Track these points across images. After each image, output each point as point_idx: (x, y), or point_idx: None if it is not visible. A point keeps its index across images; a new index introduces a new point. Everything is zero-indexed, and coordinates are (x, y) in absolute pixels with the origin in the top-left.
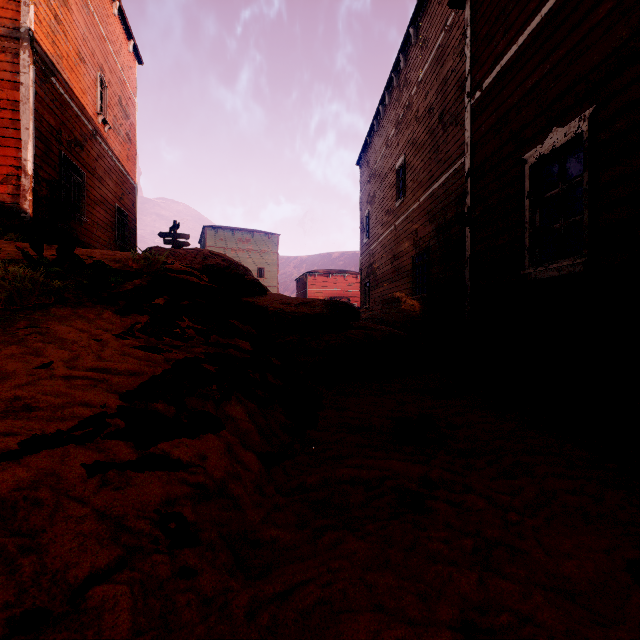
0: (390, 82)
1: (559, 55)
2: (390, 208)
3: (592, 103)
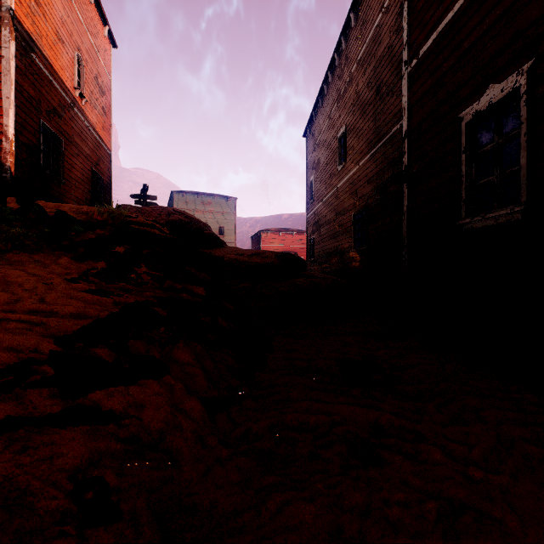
0: (333, 62)
1: (496, 15)
2: (333, 173)
3: (530, 57)
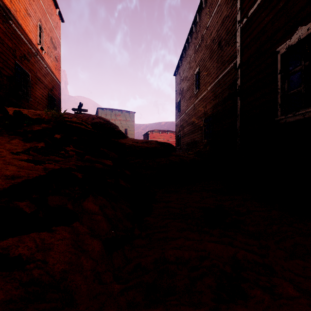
0: (191, 30)
1: None
2: (191, 95)
3: None
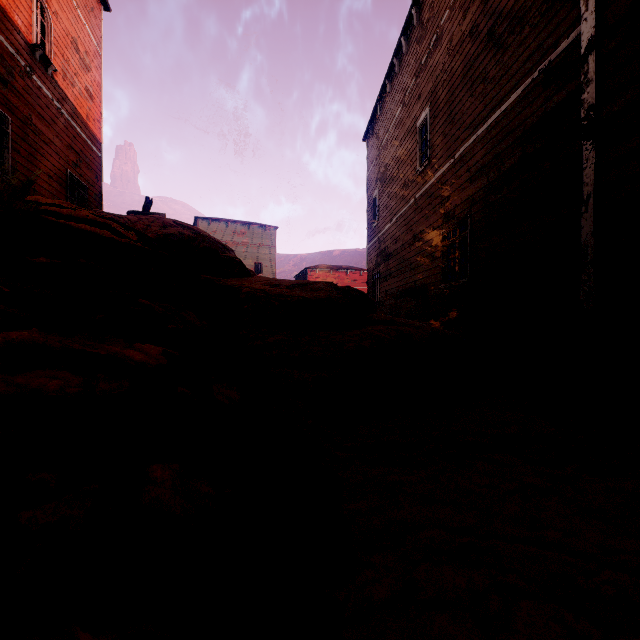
0: (408, 23)
1: None
2: (408, 179)
3: None
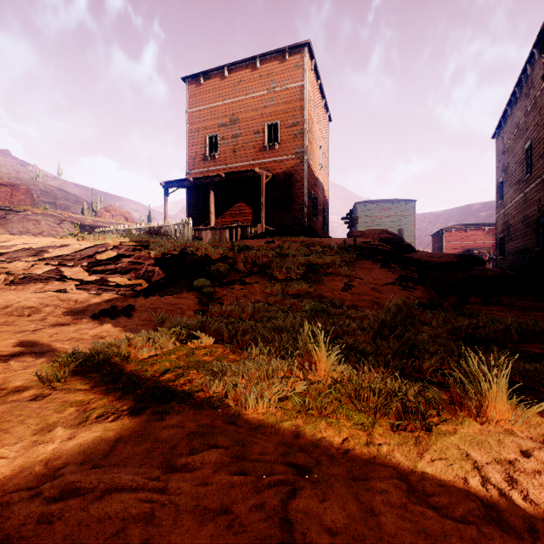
0: (519, 81)
1: None
2: (520, 179)
3: None
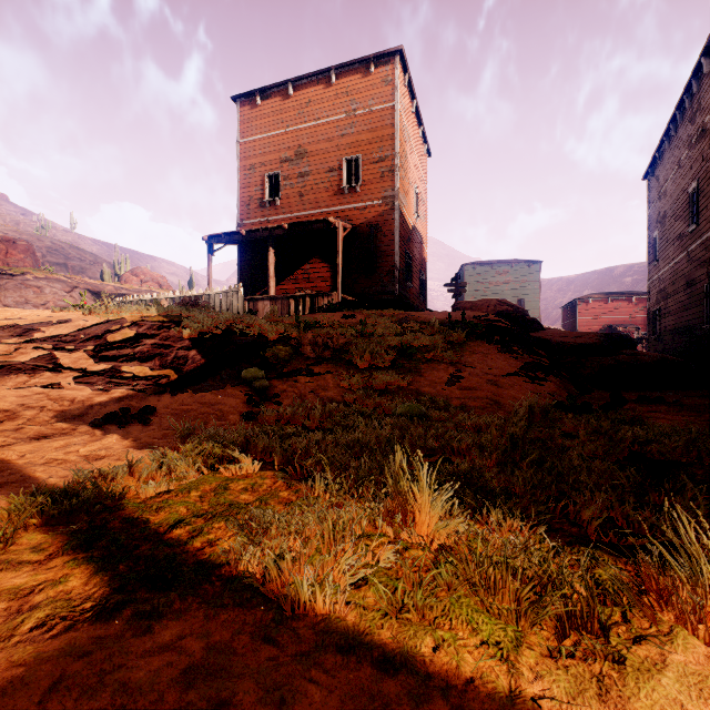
0: (681, 103)
1: None
2: (682, 233)
3: None
